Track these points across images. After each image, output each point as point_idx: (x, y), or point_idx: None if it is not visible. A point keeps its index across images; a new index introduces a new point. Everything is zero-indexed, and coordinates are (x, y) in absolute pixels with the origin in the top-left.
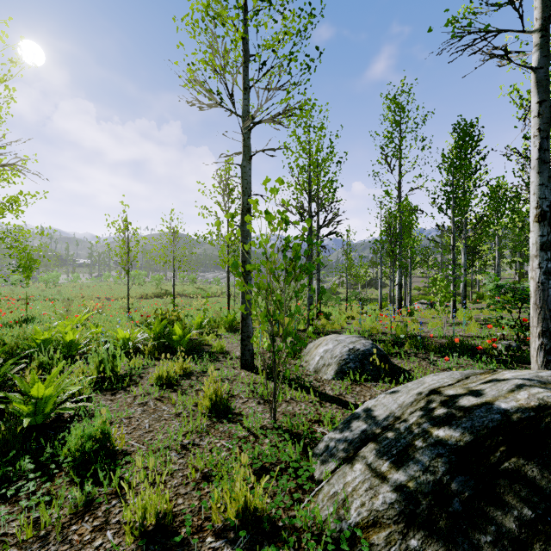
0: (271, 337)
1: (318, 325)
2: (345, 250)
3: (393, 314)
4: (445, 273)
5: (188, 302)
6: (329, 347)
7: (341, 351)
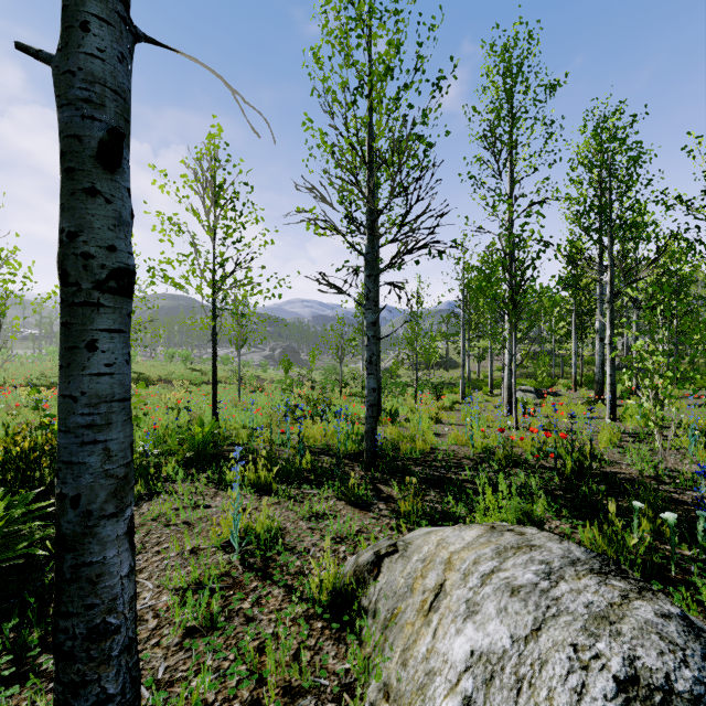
0: (283, 484)
1: (383, 441)
2: (414, 311)
3: (515, 416)
4: (533, 349)
5: (161, 394)
6: (493, 639)
7: (581, 704)
